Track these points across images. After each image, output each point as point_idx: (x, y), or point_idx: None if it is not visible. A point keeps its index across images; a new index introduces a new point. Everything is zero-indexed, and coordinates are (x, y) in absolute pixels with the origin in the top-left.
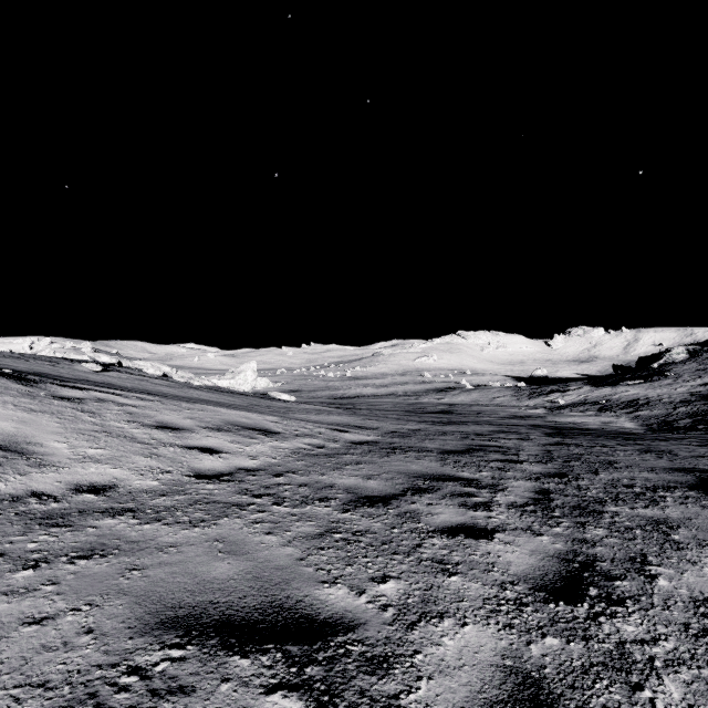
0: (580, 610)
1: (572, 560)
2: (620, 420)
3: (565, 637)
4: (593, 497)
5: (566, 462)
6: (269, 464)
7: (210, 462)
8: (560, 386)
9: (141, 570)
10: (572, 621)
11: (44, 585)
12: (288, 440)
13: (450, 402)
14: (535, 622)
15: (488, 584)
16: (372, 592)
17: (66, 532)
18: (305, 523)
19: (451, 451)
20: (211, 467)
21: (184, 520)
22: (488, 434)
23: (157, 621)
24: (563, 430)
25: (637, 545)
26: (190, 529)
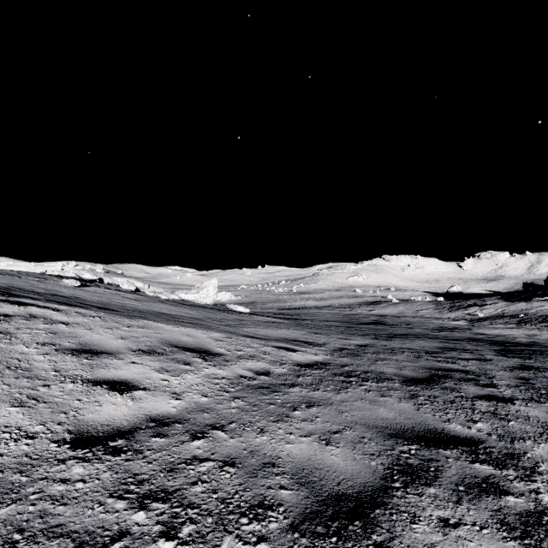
0: None
1: None
2: (543, 333)
3: None
4: None
5: None
6: (195, 406)
7: (112, 409)
8: (477, 301)
9: None
10: None
11: None
12: (228, 365)
13: (380, 313)
14: None
15: None
16: None
17: None
18: None
19: (415, 380)
20: (109, 418)
21: None
22: (438, 352)
23: None
24: (508, 347)
25: None
26: None
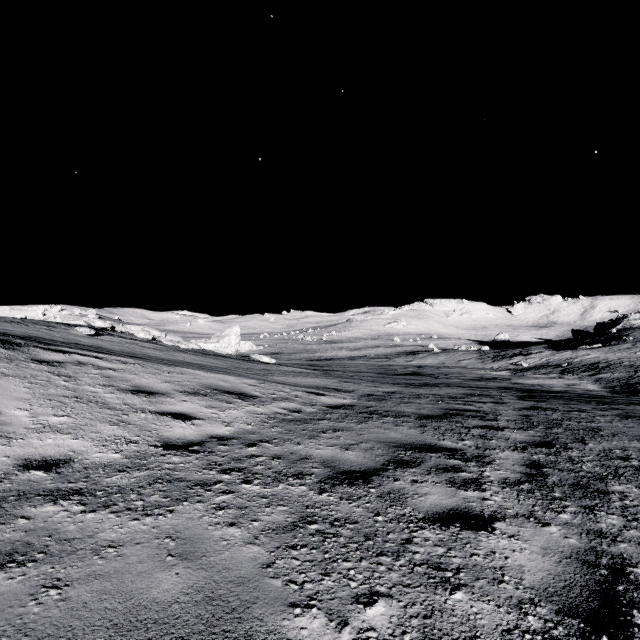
0: None
1: (596, 563)
2: (583, 383)
3: None
4: (591, 472)
5: (549, 429)
6: (243, 431)
7: (181, 430)
8: (522, 350)
9: (61, 587)
10: None
11: None
12: (264, 405)
13: (419, 364)
14: None
15: (503, 605)
16: (356, 623)
17: None
18: (276, 509)
19: (429, 416)
20: (182, 435)
21: (136, 506)
22: (461, 397)
23: None
24: (533, 393)
25: None
26: (141, 519)
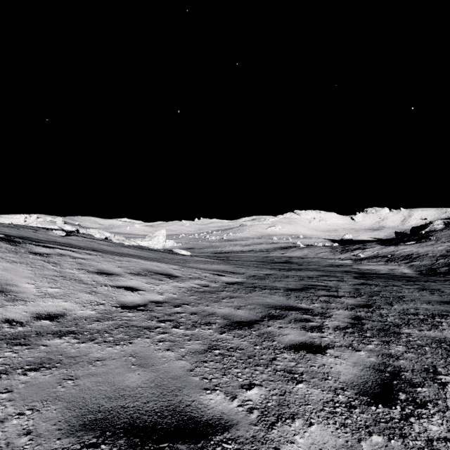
0: (394, 411)
1: (383, 370)
2: (400, 268)
3: (387, 435)
4: (392, 322)
5: (370, 297)
6: (171, 298)
7: (131, 297)
8: (361, 245)
9: (74, 380)
10: (390, 421)
11: (1, 393)
12: (184, 282)
13: (290, 255)
14: (363, 422)
15: (325, 390)
16: (241, 397)
17: (25, 349)
18: (194, 342)
19: (293, 289)
20: (132, 300)
21: (109, 340)
22: (316, 277)
23: (81, 423)
24: (365, 275)
25: (428, 359)
26: (113, 346)
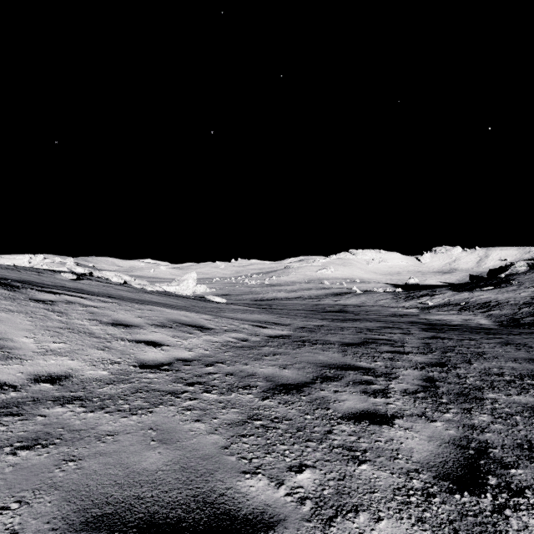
0: (484, 501)
1: (466, 446)
2: (477, 318)
3: (477, 533)
4: (472, 384)
5: (444, 353)
6: (202, 355)
7: (153, 354)
8: (429, 291)
9: (76, 461)
10: (480, 514)
11: None
12: (218, 335)
13: (344, 303)
14: (445, 515)
15: (395, 473)
16: (290, 483)
17: (17, 421)
18: (230, 410)
19: (350, 344)
20: (154, 358)
21: (124, 408)
22: (377, 329)
23: (82, 520)
24: (435, 326)
25: (521, 432)
26: (129, 417)
